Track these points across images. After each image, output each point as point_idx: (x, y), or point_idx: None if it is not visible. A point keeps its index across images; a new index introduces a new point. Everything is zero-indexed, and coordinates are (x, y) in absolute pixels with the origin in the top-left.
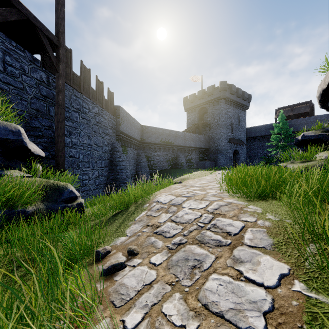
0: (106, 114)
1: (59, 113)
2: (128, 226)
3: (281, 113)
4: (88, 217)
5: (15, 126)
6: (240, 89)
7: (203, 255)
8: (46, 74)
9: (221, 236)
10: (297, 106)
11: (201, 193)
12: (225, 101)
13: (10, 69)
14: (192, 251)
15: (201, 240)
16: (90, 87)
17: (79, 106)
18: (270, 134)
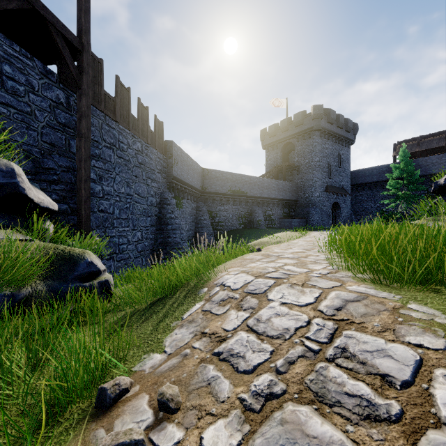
0: (152, 152)
1: (82, 148)
2: (170, 330)
3: (404, 148)
4: (115, 304)
5: (6, 163)
6: (342, 115)
7: (334, 445)
8: (65, 93)
9: (368, 385)
10: (427, 139)
11: (299, 271)
12: (321, 133)
13: (10, 84)
14: (301, 426)
15: (319, 393)
16: (130, 114)
17: (114, 139)
18: (385, 180)
